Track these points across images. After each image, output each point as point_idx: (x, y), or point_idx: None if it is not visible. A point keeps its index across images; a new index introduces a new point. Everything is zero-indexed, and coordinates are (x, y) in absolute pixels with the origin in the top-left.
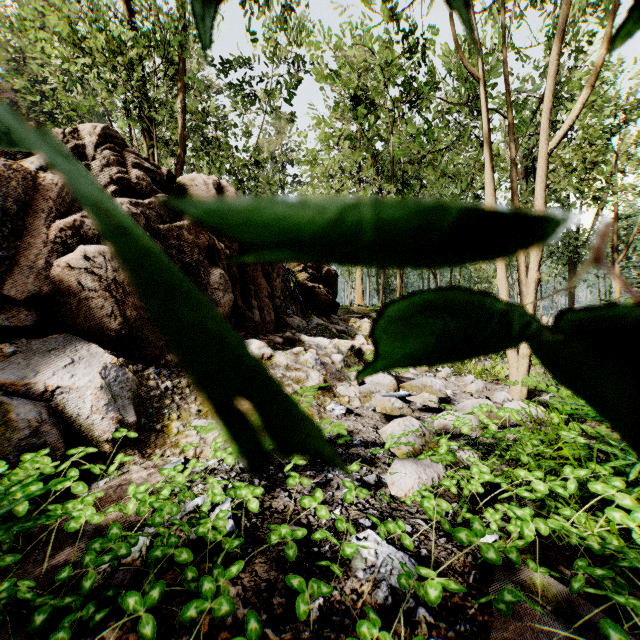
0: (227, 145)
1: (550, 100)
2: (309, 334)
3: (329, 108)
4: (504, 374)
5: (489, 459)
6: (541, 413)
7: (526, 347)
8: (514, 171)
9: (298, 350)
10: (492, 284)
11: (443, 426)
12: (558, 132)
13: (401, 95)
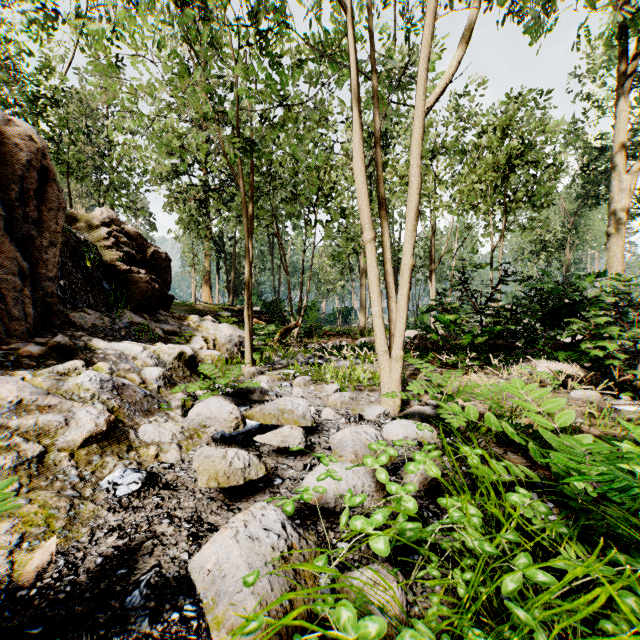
0: (7, 69)
1: (428, 47)
2: (111, 337)
3: (145, 3)
4: (366, 378)
5: (411, 576)
6: (428, 434)
7: (400, 348)
8: (378, 145)
9: (70, 366)
10: (336, 286)
11: (319, 498)
12: (435, 90)
13: (250, 19)
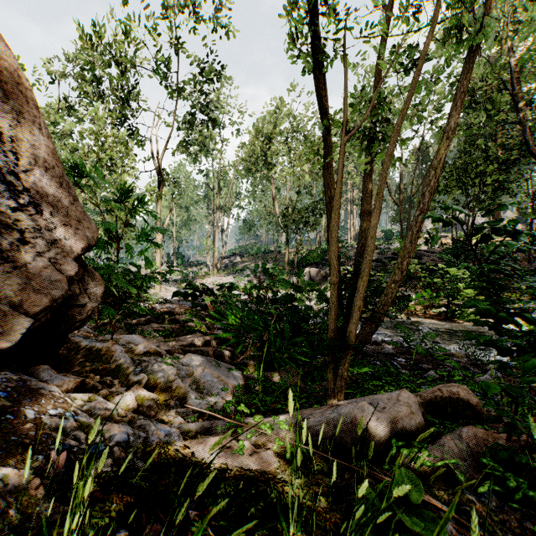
0: None
1: None
2: None
3: None
4: None
5: None
6: None
7: None
8: None
9: None
10: None
11: None
12: None
13: None
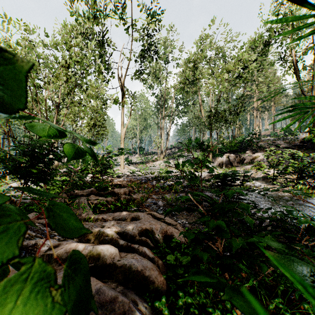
0: None
1: None
2: None
3: None
4: None
5: None
6: None
7: None
8: None
9: None
10: None
11: None
12: None
13: None
